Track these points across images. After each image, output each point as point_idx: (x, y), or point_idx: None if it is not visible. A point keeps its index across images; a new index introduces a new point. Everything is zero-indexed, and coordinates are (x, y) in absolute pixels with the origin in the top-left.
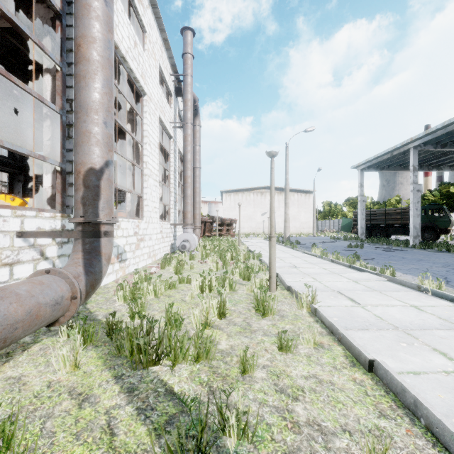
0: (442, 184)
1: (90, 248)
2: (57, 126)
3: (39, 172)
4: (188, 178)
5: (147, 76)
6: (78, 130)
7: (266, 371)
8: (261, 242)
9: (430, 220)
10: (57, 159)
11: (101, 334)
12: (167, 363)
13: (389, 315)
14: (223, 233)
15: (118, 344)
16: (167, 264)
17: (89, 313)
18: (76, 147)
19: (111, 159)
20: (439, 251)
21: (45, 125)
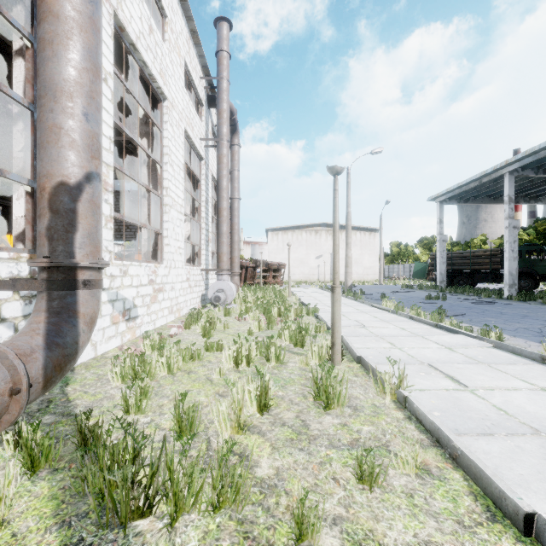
0: (538, 220)
1: (59, 306)
2: (27, 128)
3: None
4: (223, 210)
5: (168, 75)
6: (41, 123)
7: (339, 532)
8: (316, 292)
9: (528, 265)
10: (26, 175)
11: (70, 444)
12: (165, 511)
13: (515, 406)
14: (269, 280)
15: (85, 473)
16: (194, 323)
17: (64, 403)
18: (39, 150)
19: (96, 170)
20: (544, 304)
21: (16, 129)
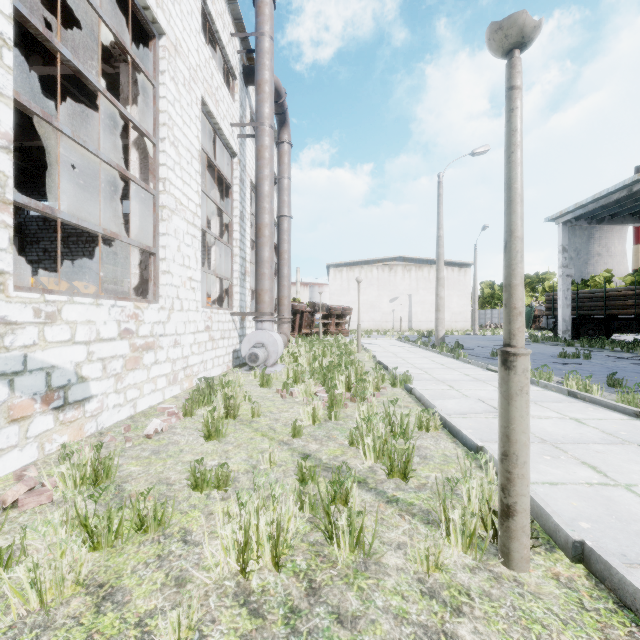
0: None
1: None
2: None
3: (41, 233)
4: (264, 228)
5: None
6: None
7: None
8: (394, 346)
9: None
10: None
11: None
12: None
13: None
14: (331, 329)
15: None
16: (205, 402)
17: None
18: None
19: None
20: None
21: None
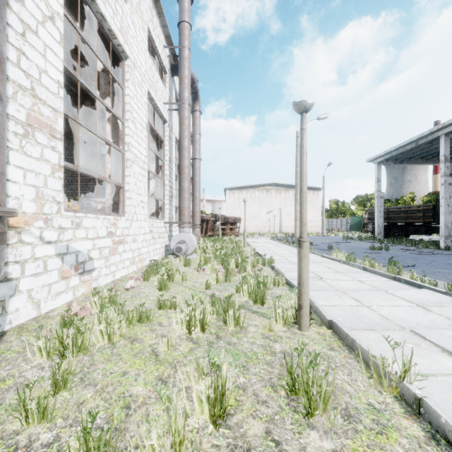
0: None
1: None
2: None
3: None
4: (185, 168)
5: (129, 35)
6: None
7: None
8: (268, 243)
9: None
10: None
11: None
12: None
13: None
14: (227, 232)
15: None
16: (154, 274)
17: None
18: None
19: None
20: None
21: None
